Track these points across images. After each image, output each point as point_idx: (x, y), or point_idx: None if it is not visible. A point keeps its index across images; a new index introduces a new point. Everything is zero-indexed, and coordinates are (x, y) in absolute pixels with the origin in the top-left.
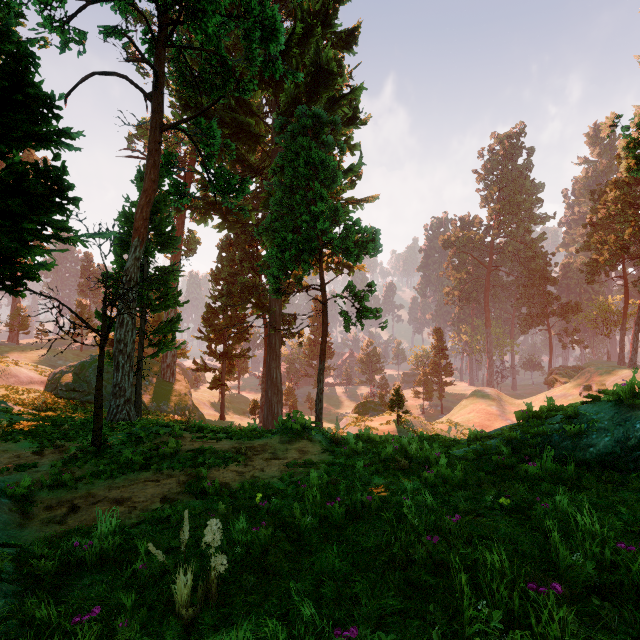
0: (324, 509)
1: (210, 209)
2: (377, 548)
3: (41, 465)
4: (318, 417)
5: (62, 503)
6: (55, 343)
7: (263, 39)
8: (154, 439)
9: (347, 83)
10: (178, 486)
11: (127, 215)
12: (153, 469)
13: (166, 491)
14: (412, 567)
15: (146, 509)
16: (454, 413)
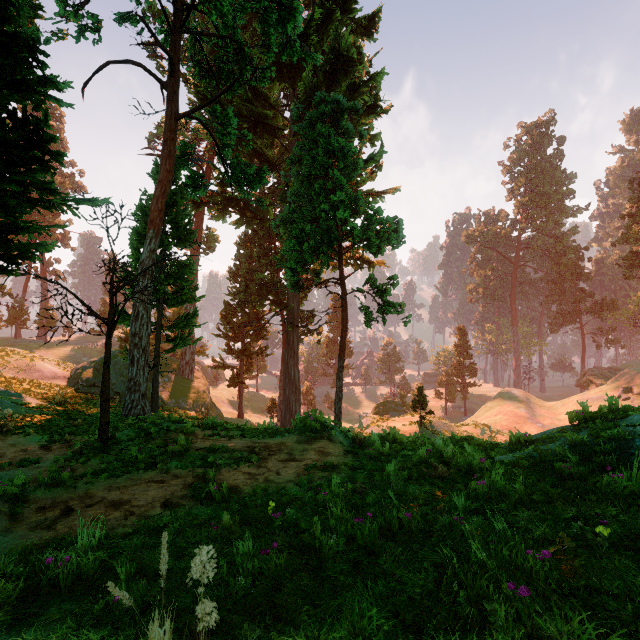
0: (351, 526)
1: (228, 205)
2: (429, 592)
3: (45, 460)
4: (337, 416)
5: (56, 504)
6: (81, 341)
7: (280, 19)
8: (164, 435)
9: (367, 72)
10: (183, 488)
11: (144, 208)
12: (159, 468)
13: (169, 494)
14: (491, 633)
15: (144, 515)
16: (479, 415)
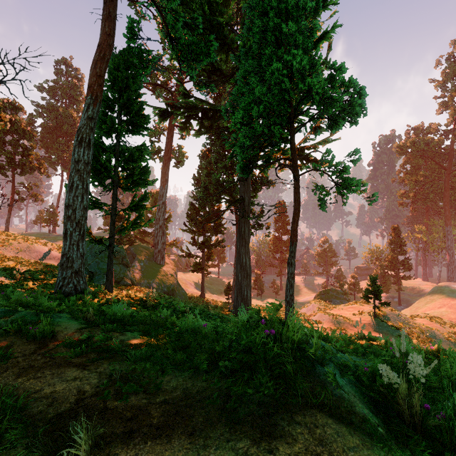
0: None
1: (189, 117)
2: None
3: None
4: (289, 304)
5: None
6: None
7: None
8: None
9: None
10: None
11: None
12: None
13: None
14: None
15: None
16: (419, 306)
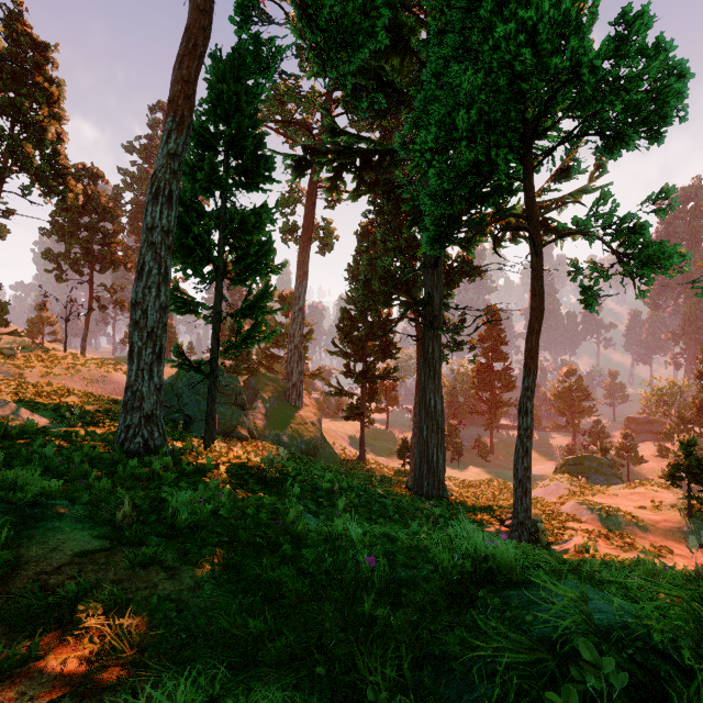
0: None
1: (341, 168)
2: None
3: None
4: (522, 485)
5: None
6: None
7: None
8: None
9: None
10: None
11: None
12: None
13: None
14: None
15: None
16: None
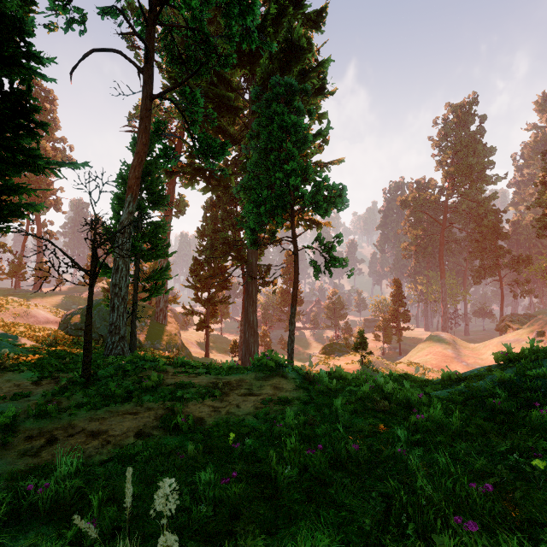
0: (303, 457)
1: (196, 174)
2: (377, 522)
3: (35, 394)
4: (290, 356)
5: (42, 433)
6: (71, 291)
7: (241, 13)
8: (139, 373)
9: (315, 59)
10: (154, 420)
11: (123, 176)
12: (134, 401)
13: (142, 425)
14: None
15: (119, 444)
16: (412, 355)
